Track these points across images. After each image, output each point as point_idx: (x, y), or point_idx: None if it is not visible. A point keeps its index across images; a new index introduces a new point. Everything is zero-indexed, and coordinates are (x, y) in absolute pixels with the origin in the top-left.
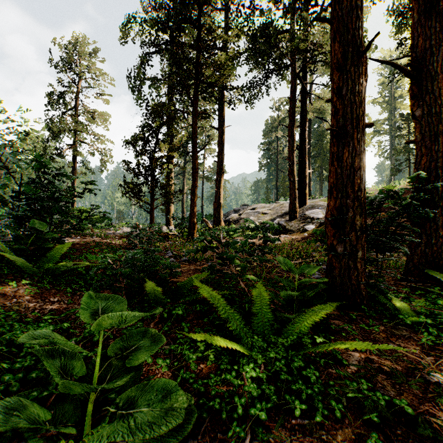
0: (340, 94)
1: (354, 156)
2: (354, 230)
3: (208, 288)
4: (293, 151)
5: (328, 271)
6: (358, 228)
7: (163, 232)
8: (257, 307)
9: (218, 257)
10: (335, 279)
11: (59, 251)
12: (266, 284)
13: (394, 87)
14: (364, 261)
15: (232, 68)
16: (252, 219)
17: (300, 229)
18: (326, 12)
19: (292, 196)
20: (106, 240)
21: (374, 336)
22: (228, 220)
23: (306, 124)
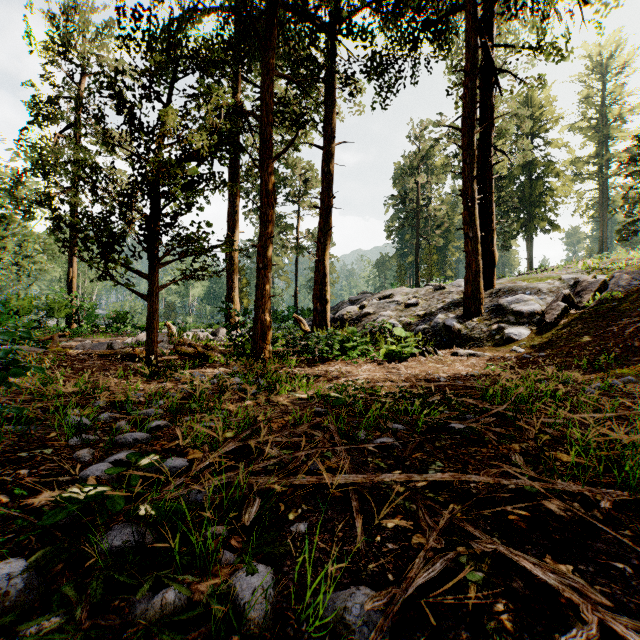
0: None
1: None
2: None
3: None
4: (472, 179)
5: None
6: None
7: (196, 345)
8: None
9: None
10: None
11: None
12: None
13: (605, 103)
14: None
15: None
16: (388, 316)
17: (493, 336)
18: None
19: (471, 268)
20: None
21: None
22: (339, 317)
23: (492, 131)
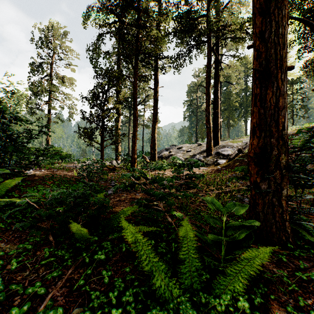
0: (263, 38)
1: (278, 95)
2: (279, 169)
3: (132, 229)
4: (209, 105)
5: (251, 207)
6: (283, 166)
7: (111, 166)
8: (183, 252)
9: (146, 193)
10: (258, 215)
11: (7, 185)
12: (191, 214)
13: None
14: (287, 199)
15: (163, 40)
16: (179, 156)
17: (214, 163)
18: (233, 2)
19: (208, 138)
20: (64, 172)
21: (312, 286)
22: (161, 156)
23: (219, 85)
